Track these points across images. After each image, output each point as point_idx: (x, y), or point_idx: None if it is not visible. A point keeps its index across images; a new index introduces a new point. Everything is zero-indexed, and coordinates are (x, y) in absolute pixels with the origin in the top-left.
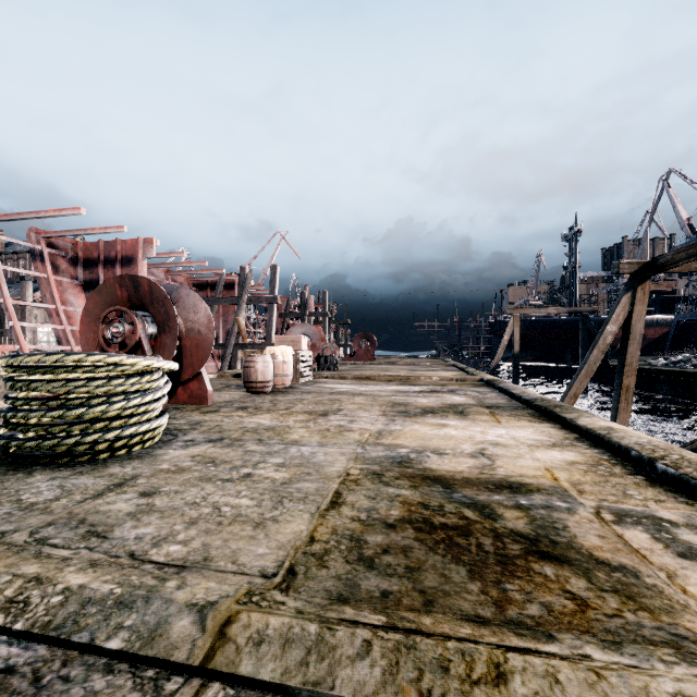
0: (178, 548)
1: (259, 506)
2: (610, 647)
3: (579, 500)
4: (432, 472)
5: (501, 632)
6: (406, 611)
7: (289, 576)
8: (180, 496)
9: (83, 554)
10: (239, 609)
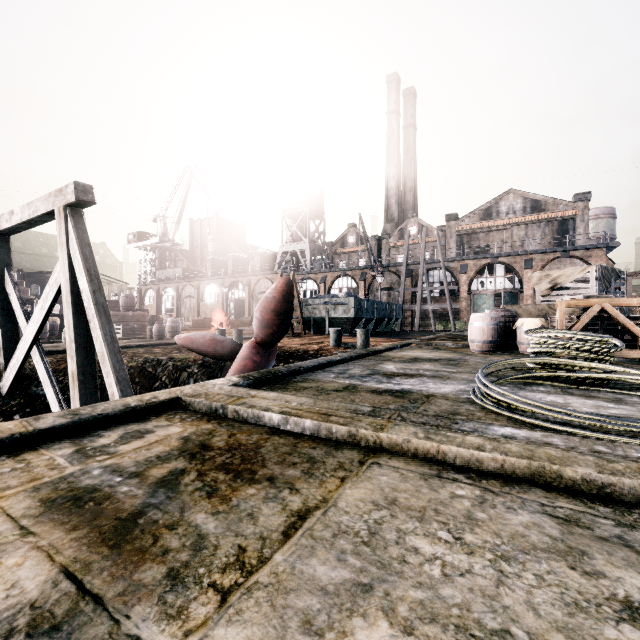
0: (458, 491)
1: (399, 529)
2: (269, 409)
3: (72, 471)
4: (80, 558)
5: (295, 413)
6: (320, 420)
7: (364, 461)
8: (557, 588)
9: (541, 499)
10: (384, 422)
